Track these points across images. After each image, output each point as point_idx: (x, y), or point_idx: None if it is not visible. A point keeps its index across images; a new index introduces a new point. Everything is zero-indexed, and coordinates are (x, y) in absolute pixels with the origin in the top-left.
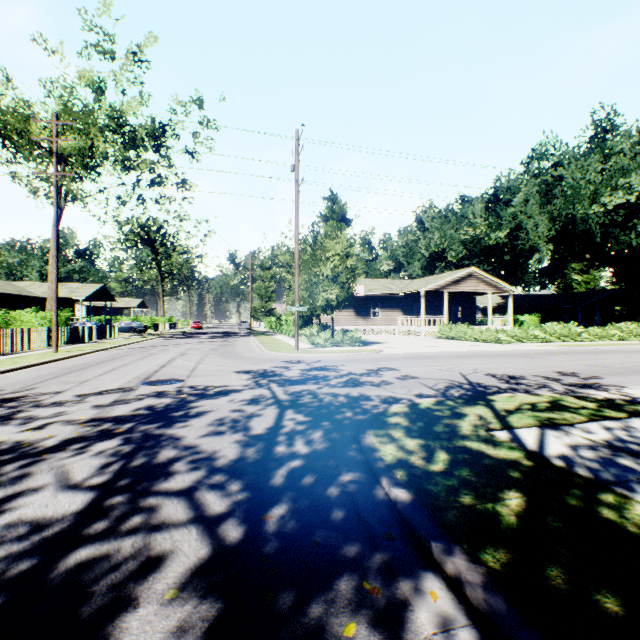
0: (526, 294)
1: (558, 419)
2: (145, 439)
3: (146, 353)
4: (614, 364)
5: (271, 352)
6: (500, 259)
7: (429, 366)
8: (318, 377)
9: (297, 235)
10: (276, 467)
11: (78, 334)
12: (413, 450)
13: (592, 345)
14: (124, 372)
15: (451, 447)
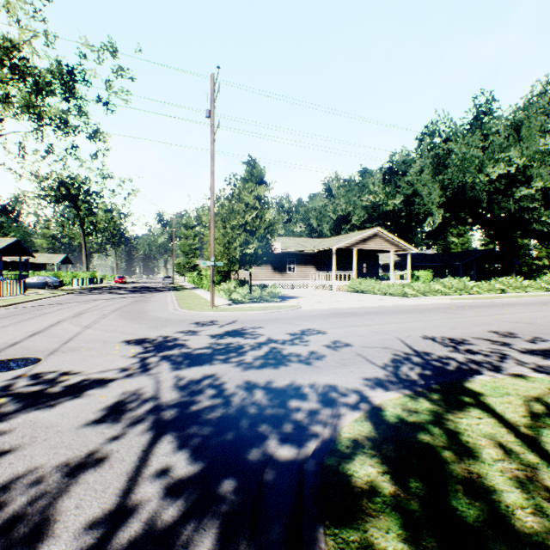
0: (416, 253)
1: None
2: None
3: (34, 313)
4: (532, 319)
5: (183, 310)
6: (395, 223)
7: (356, 326)
8: (230, 348)
9: (213, 185)
10: None
11: None
12: None
13: (487, 298)
14: None
15: None
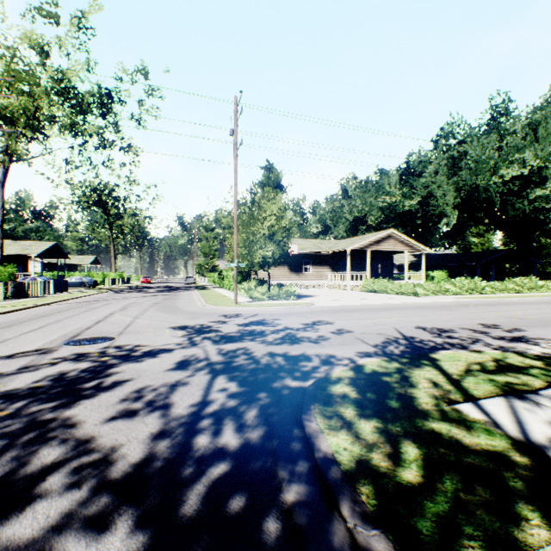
0: (434, 253)
1: (517, 384)
2: (27, 429)
3: (87, 308)
4: (526, 315)
5: (211, 306)
6: (412, 223)
7: (361, 319)
8: (255, 333)
9: (236, 195)
10: (192, 478)
11: (23, 289)
12: (373, 441)
13: (496, 297)
14: (53, 329)
15: (418, 433)
